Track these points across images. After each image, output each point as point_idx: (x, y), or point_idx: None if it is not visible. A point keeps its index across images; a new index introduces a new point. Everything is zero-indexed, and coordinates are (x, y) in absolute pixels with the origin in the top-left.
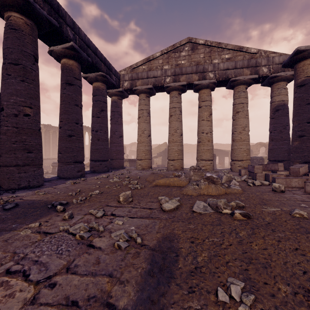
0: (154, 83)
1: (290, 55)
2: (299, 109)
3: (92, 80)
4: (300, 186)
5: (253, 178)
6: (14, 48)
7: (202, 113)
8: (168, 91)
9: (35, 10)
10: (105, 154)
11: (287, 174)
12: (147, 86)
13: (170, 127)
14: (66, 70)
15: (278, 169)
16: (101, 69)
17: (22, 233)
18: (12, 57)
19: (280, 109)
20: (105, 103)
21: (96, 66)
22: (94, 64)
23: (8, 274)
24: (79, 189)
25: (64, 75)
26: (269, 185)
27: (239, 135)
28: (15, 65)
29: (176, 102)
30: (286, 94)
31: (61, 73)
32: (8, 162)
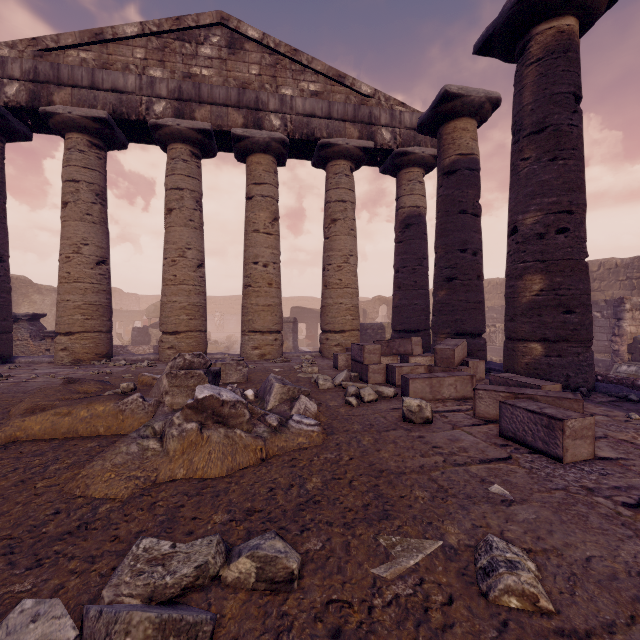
0: (115, 108)
1: (433, 102)
2: (447, 222)
3: None
4: (458, 396)
5: (362, 378)
6: None
7: (255, 212)
8: (163, 142)
9: None
10: None
11: (431, 364)
12: (88, 112)
13: (166, 242)
14: None
15: (413, 351)
16: None
17: None
18: None
19: (413, 223)
20: None
21: None
22: None
23: None
24: None
25: None
26: (395, 398)
27: (336, 274)
28: None
29: (183, 175)
30: (422, 195)
31: None
32: None
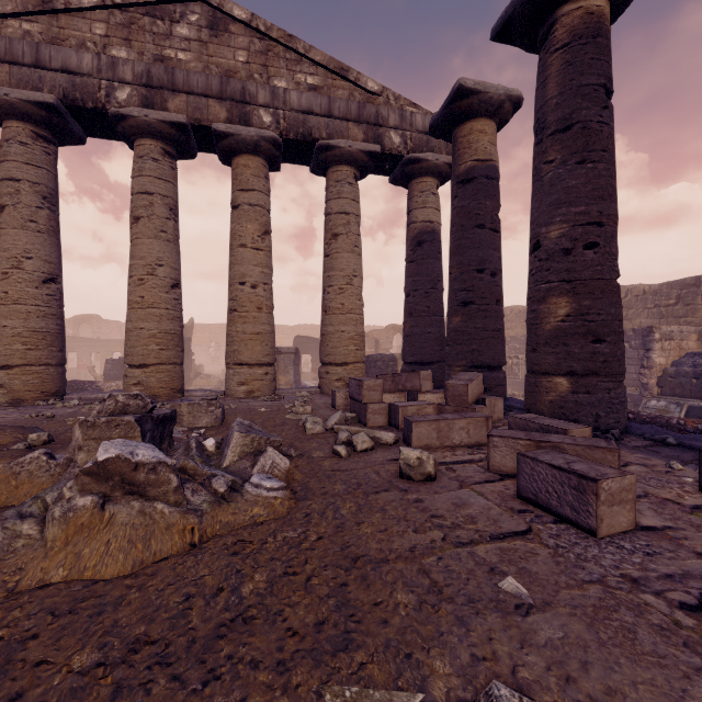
0: (66, 92)
1: (446, 99)
2: (463, 238)
3: None
4: (471, 442)
5: (360, 420)
6: None
7: (241, 224)
8: (128, 137)
9: None
10: None
11: (441, 402)
12: (30, 95)
13: (132, 257)
14: None
15: (421, 387)
16: None
17: None
18: None
19: (425, 240)
20: None
21: None
22: None
23: None
24: None
25: None
26: (395, 445)
27: (338, 298)
28: None
29: (153, 177)
30: (436, 208)
31: None
32: None
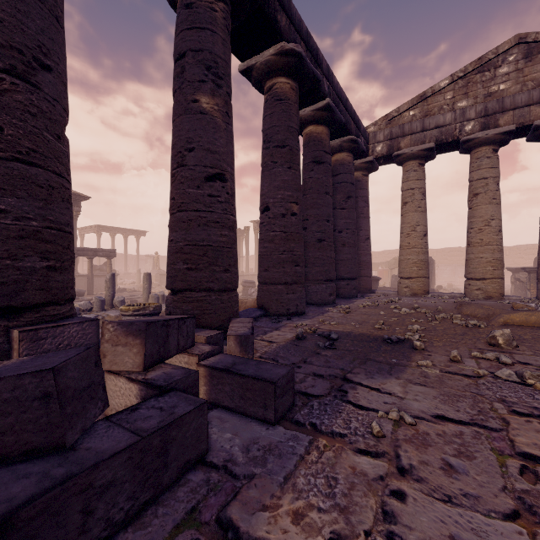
0: (437, 138)
1: None
2: None
3: (332, 151)
4: None
5: None
6: (280, 126)
7: None
8: (468, 149)
9: (305, 67)
10: (354, 268)
11: None
12: (422, 147)
13: (473, 217)
14: (313, 142)
15: None
16: (350, 130)
17: (427, 371)
18: (279, 138)
19: None
20: (353, 185)
21: (346, 127)
22: (345, 124)
23: (528, 416)
24: (382, 321)
25: (310, 151)
26: None
27: None
28: (281, 148)
29: (487, 168)
30: None
31: (306, 148)
32: (276, 279)
